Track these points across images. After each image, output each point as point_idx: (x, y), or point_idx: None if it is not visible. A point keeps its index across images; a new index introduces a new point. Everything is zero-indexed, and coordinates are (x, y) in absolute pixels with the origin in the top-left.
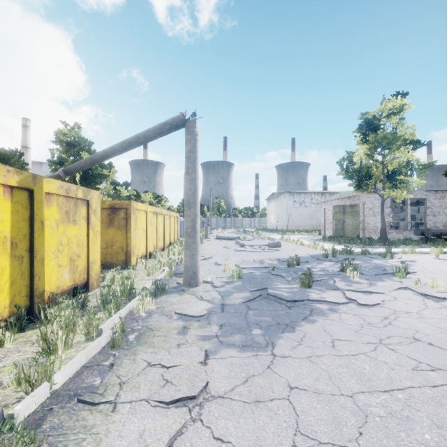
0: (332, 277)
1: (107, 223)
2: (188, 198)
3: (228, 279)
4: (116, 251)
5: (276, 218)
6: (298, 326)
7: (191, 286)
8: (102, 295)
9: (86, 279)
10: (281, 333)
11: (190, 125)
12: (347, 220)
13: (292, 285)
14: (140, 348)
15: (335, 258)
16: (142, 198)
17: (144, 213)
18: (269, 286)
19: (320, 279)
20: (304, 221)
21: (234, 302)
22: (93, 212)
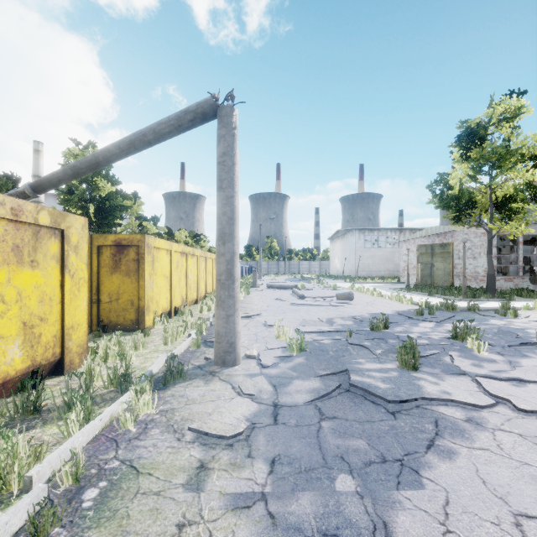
0: (447, 351)
1: (111, 266)
2: (222, 227)
3: (283, 352)
4: (123, 307)
5: (342, 261)
6: (425, 467)
7: (225, 364)
8: (68, 388)
9: (60, 355)
10: (396, 490)
11: (224, 112)
12: (436, 264)
13: (386, 364)
14: (94, 536)
15: (433, 316)
16: (176, 237)
17: (167, 253)
18: (349, 367)
19: (427, 353)
20: (377, 266)
21: (295, 401)
22: (72, 249)
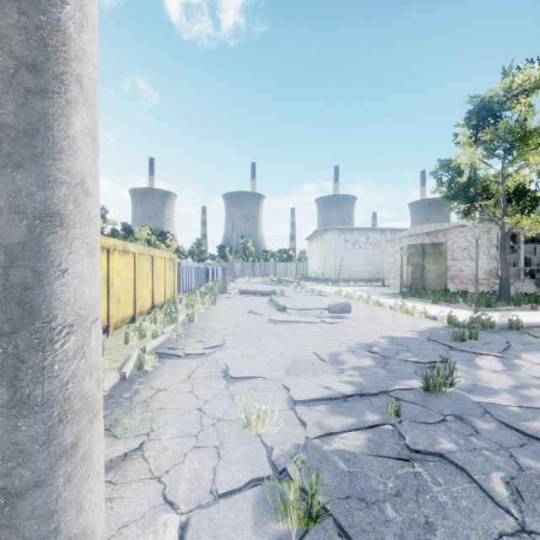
0: None
1: None
2: None
3: (257, 522)
4: None
5: (321, 263)
6: None
7: None
8: None
9: None
10: None
11: None
12: (428, 265)
13: None
14: None
15: (478, 341)
16: (135, 235)
17: None
18: None
19: None
20: (358, 267)
21: None
22: None
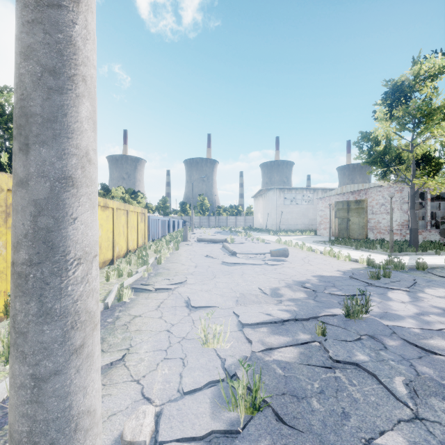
0: None
1: None
2: (20, 95)
3: (214, 411)
4: None
5: (265, 216)
6: None
7: None
8: None
9: None
10: None
11: None
12: (352, 218)
13: None
14: None
15: (390, 279)
16: (112, 193)
17: None
18: None
19: None
20: (295, 220)
21: None
22: None
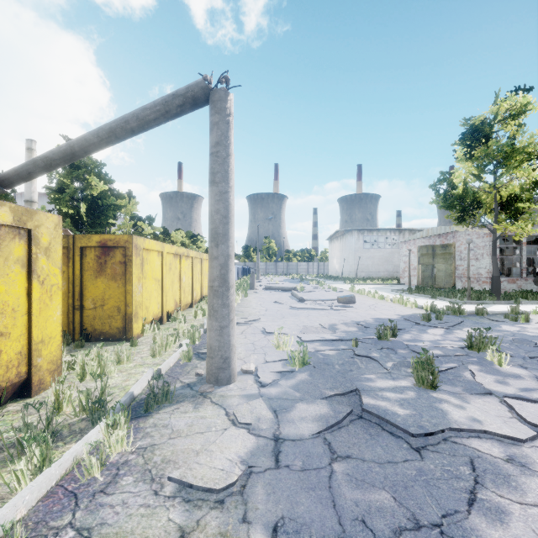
0: (466, 364)
1: (96, 269)
2: (215, 227)
3: (284, 366)
4: (109, 314)
5: (341, 262)
6: None
7: (218, 382)
8: (24, 422)
9: (27, 374)
10: None
11: (217, 96)
12: (438, 265)
13: (399, 380)
14: None
15: (441, 321)
16: (172, 238)
17: (159, 255)
18: (359, 385)
19: (443, 366)
20: (376, 266)
21: (299, 432)
22: (42, 251)
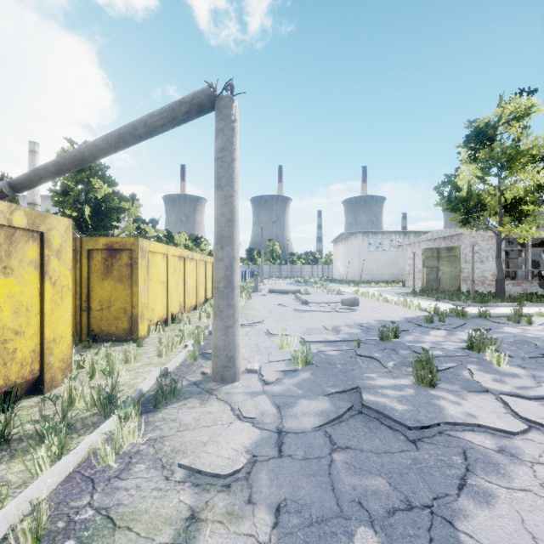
0: (465, 364)
1: (103, 271)
2: (220, 230)
3: (287, 366)
4: (115, 315)
5: (346, 265)
6: (460, 517)
7: (224, 380)
8: (41, 414)
9: (39, 371)
10: None
11: (223, 103)
12: (443, 267)
13: (399, 379)
14: None
15: (444, 323)
16: (175, 240)
17: (164, 257)
18: (360, 383)
19: (443, 366)
20: (381, 269)
21: (301, 426)
22: (54, 254)
